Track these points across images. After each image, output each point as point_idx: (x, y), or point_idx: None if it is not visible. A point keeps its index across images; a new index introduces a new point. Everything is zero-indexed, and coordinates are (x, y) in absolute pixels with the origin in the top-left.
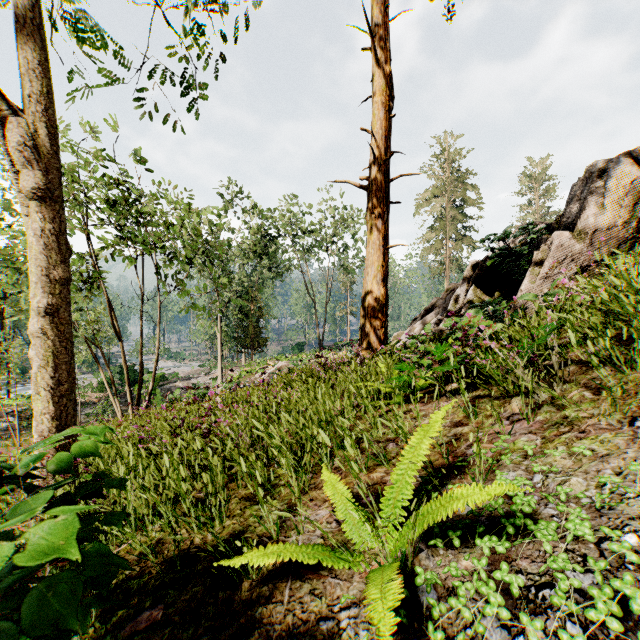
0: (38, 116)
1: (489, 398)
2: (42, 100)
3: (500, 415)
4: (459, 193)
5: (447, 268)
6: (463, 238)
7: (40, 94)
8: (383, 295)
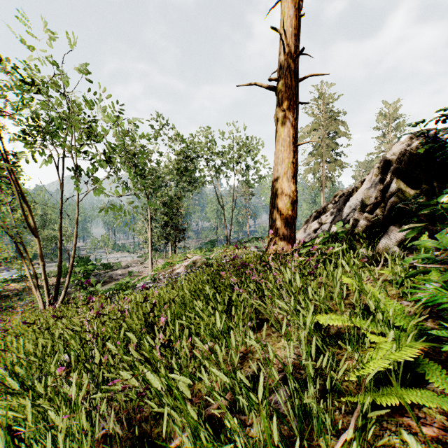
0: None
1: None
2: None
3: None
4: (333, 127)
5: (323, 184)
6: (335, 161)
7: None
8: (293, 192)
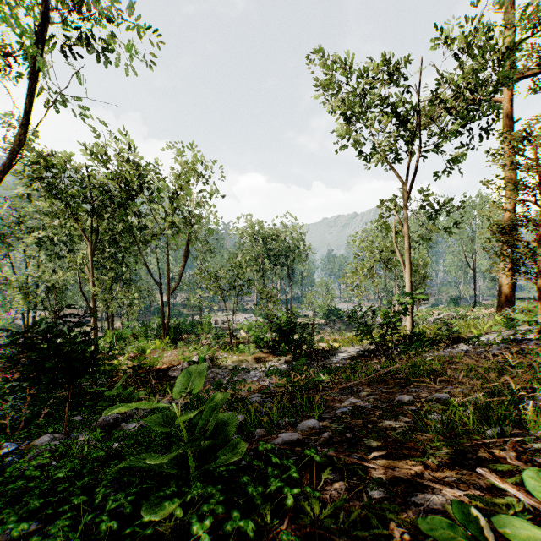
0: (409, 265)
1: None
2: (410, 262)
3: None
4: None
5: None
6: None
7: (409, 261)
8: (510, 285)
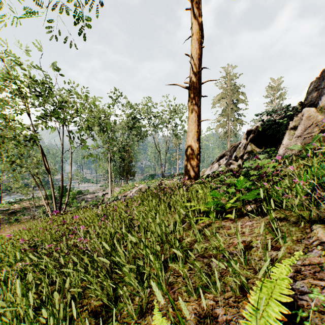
0: None
1: (287, 222)
2: None
3: (307, 241)
4: (235, 96)
5: (229, 135)
6: (237, 120)
7: None
8: (197, 148)
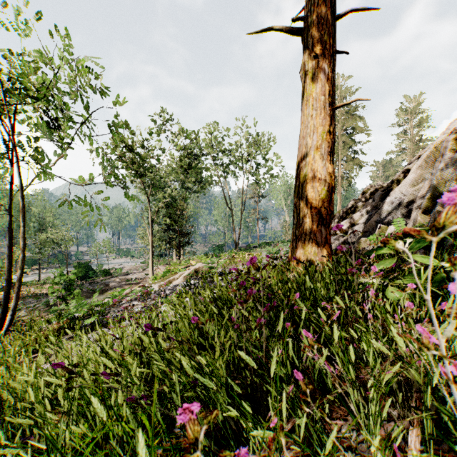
0: None
1: None
2: None
3: None
4: (350, 122)
5: (339, 184)
6: (353, 159)
7: None
8: (331, 174)
